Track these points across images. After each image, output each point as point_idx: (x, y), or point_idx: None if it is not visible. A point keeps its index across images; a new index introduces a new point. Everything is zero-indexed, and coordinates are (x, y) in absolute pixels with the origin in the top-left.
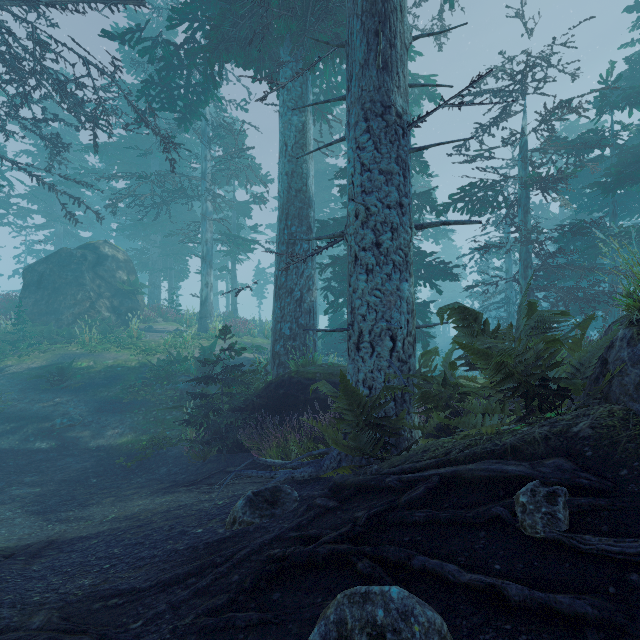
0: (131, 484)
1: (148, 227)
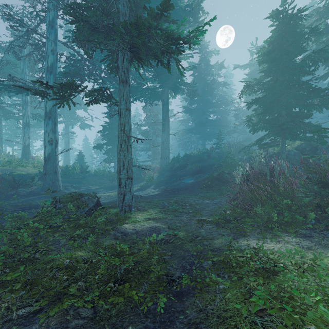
0: None
1: None
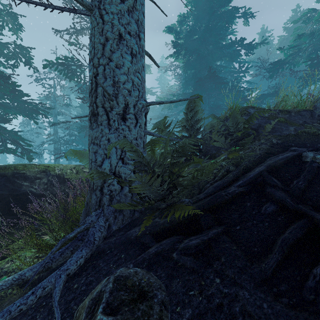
0: None
1: None
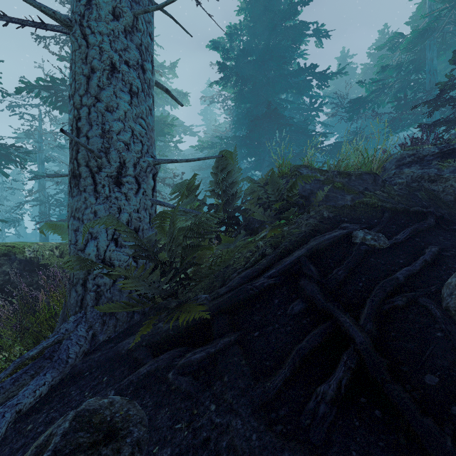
0: None
1: None
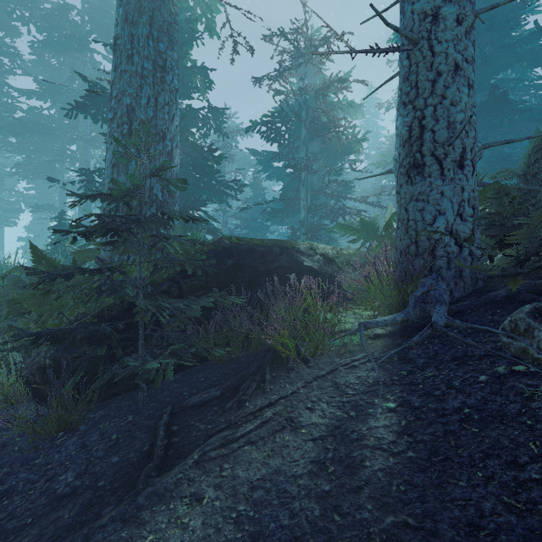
0: None
1: None
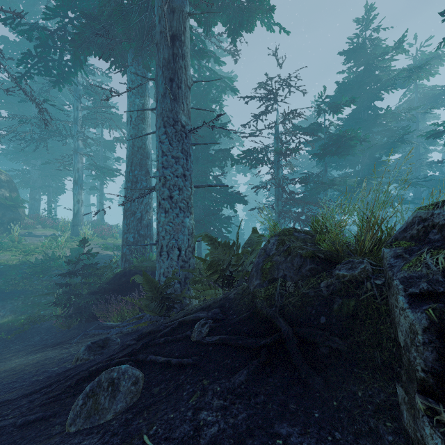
0: (10, 350)
1: (29, 154)
